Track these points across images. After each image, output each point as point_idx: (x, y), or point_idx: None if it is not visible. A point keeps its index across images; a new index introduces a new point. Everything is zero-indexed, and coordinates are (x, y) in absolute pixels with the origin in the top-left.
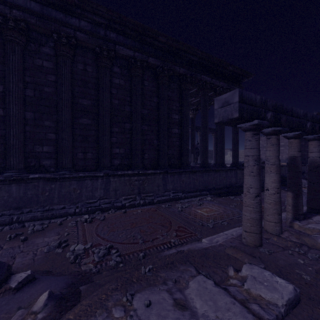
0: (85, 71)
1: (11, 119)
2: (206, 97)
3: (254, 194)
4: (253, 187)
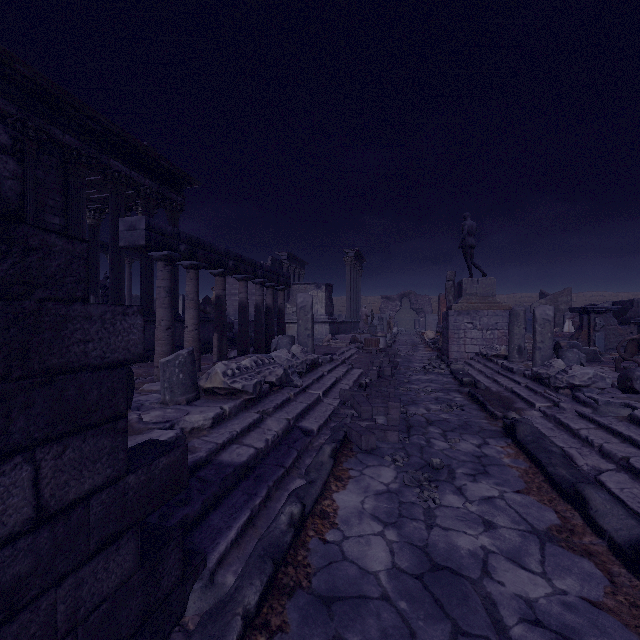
0: None
1: None
2: (121, 198)
3: (166, 326)
4: (165, 320)
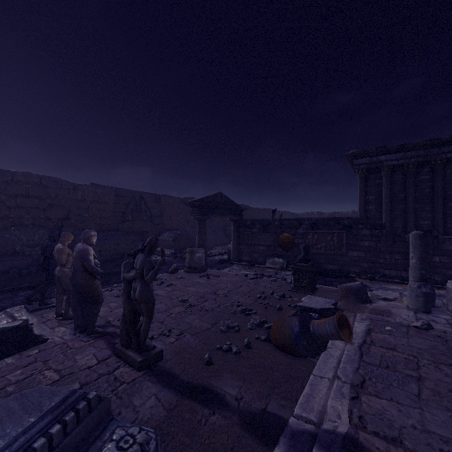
0: None
1: (410, 209)
2: None
3: None
4: None
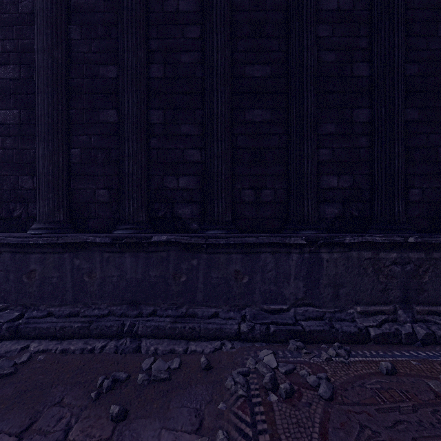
0: None
1: (126, 123)
2: None
3: None
4: None
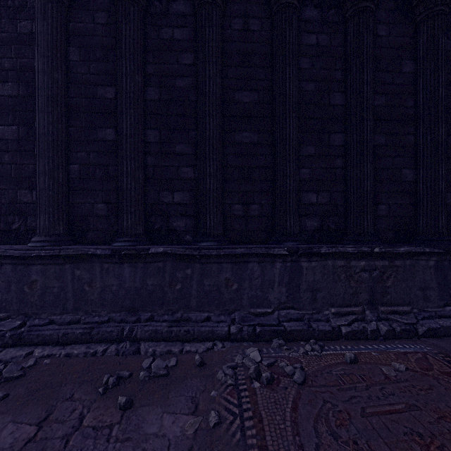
0: (246, 32)
1: (124, 142)
2: None
3: None
4: None
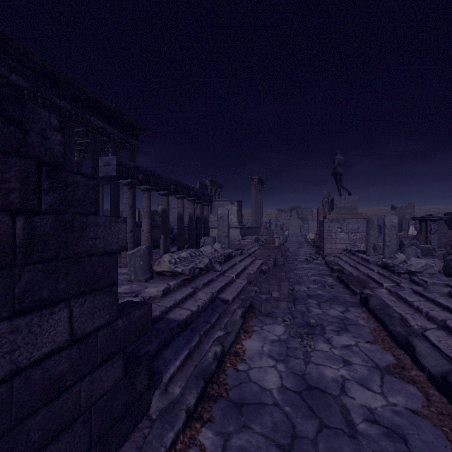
0: None
1: None
2: (98, 143)
3: (129, 230)
4: (128, 226)
